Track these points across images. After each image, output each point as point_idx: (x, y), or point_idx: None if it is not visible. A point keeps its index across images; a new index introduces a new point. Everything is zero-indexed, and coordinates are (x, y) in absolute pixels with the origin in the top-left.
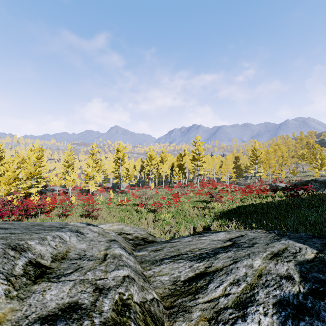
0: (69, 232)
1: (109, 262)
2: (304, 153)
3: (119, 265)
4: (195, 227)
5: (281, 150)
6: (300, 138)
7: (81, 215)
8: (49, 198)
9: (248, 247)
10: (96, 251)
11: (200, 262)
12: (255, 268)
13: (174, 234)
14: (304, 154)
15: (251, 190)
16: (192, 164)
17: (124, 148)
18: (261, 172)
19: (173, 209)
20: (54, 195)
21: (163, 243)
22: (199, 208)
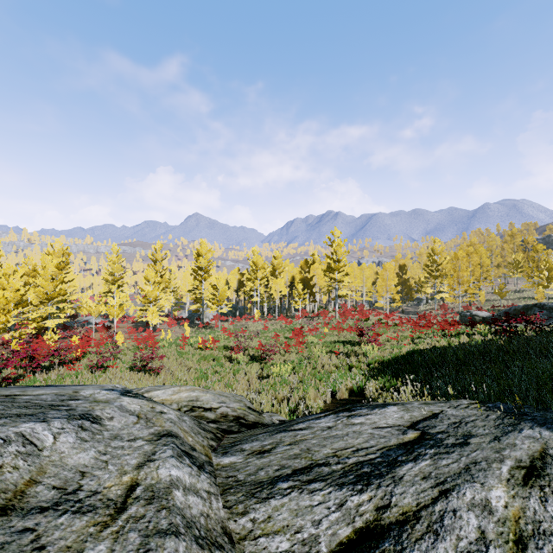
0: (60, 421)
1: (131, 517)
2: (519, 258)
3: (156, 532)
4: (334, 390)
5: (479, 253)
6: (510, 234)
7: (131, 368)
8: (76, 338)
9: (458, 447)
10: (111, 473)
11: (361, 491)
12: (499, 515)
13: (296, 403)
14: (519, 260)
15: (430, 322)
16: (327, 278)
17: (209, 250)
18: (443, 293)
19: (295, 356)
20: (87, 331)
21: (276, 431)
22: (340, 355)
